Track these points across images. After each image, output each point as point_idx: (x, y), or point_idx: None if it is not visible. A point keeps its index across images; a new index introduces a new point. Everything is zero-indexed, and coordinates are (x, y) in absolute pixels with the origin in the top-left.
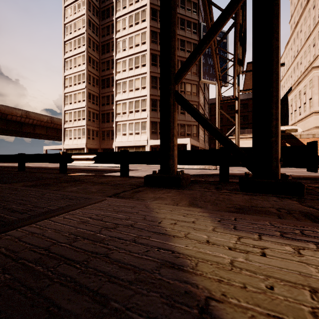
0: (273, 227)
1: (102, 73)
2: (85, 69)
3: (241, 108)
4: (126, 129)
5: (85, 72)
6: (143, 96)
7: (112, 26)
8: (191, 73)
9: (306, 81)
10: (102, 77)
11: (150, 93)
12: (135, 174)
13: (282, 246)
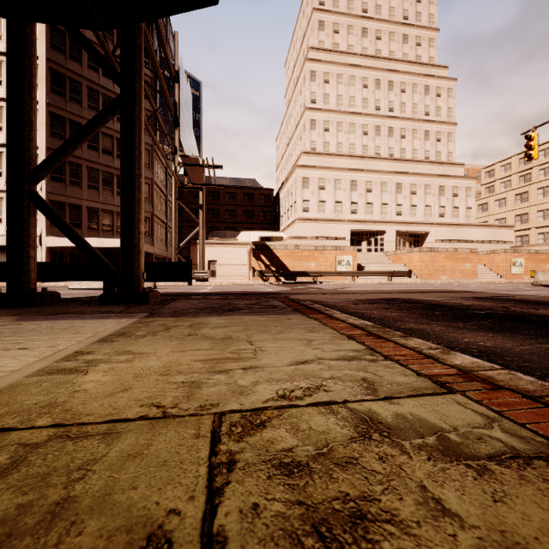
0: (60, 318)
1: None
2: None
3: (227, 198)
4: None
5: None
6: None
7: None
8: None
9: (292, 180)
10: None
11: (47, 146)
12: None
13: (41, 322)
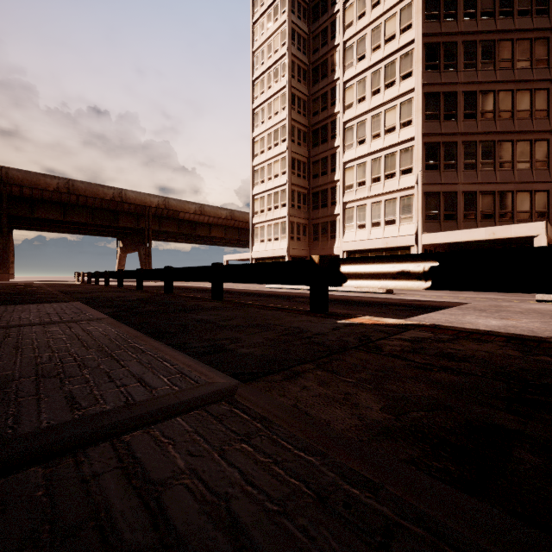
0: None
1: (314, 119)
2: (286, 117)
3: None
4: (365, 215)
5: (287, 122)
6: (405, 142)
7: (333, 26)
8: (531, 64)
9: None
10: (313, 126)
11: (422, 133)
12: (537, 326)
13: None
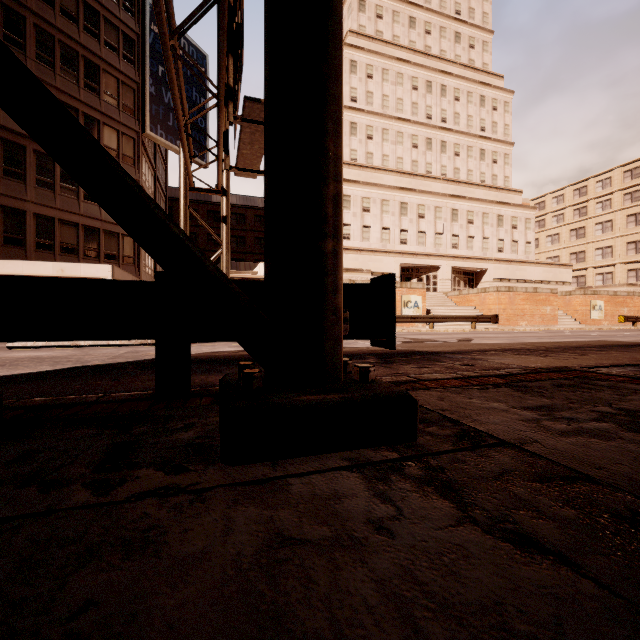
0: None
1: None
2: None
3: (234, 221)
4: None
5: None
6: None
7: None
8: (119, 105)
9: None
10: None
11: None
12: None
13: None
